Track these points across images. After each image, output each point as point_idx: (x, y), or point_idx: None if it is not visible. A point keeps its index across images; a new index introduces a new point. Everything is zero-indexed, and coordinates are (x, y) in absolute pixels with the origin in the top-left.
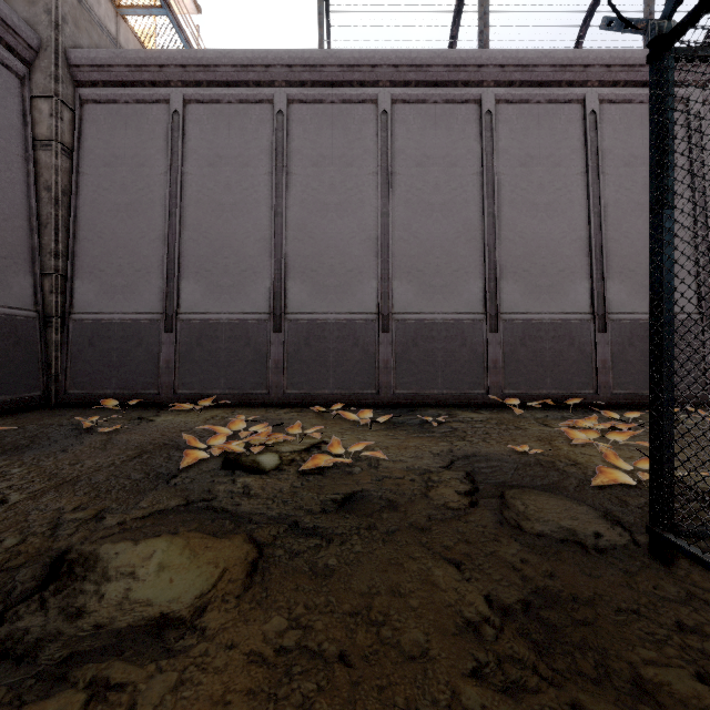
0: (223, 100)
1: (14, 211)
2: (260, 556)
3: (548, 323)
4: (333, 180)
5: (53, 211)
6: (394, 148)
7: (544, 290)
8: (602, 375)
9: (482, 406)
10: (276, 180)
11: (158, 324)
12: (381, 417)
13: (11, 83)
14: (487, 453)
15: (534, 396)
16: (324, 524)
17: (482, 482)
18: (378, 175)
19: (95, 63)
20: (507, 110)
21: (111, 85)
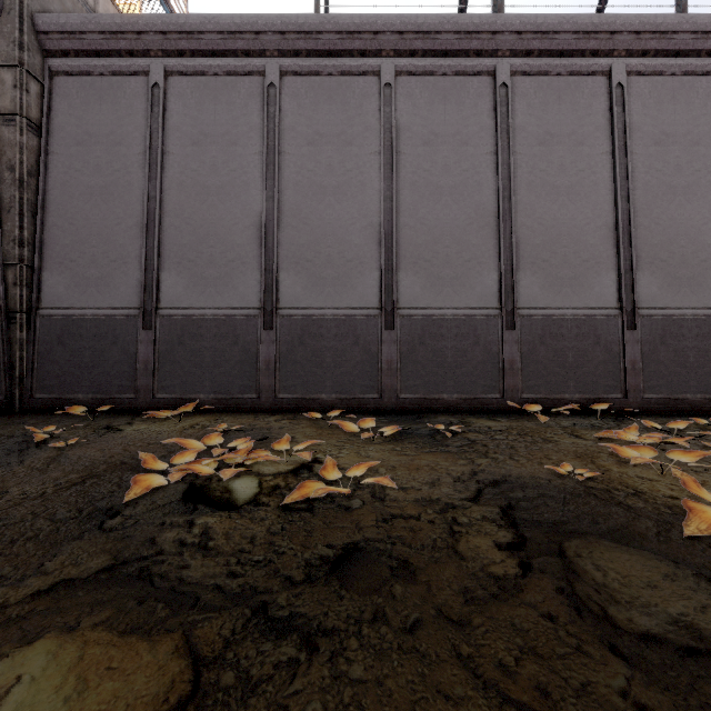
0: (209, 72)
1: None
2: (192, 692)
3: (571, 319)
4: (331, 160)
5: (17, 193)
6: (398, 124)
7: (565, 282)
8: (632, 377)
9: (497, 412)
10: (268, 160)
11: (135, 320)
12: (385, 427)
13: None
14: (520, 476)
15: (555, 401)
16: (306, 610)
17: (526, 525)
18: (381, 155)
19: (66, 30)
20: (524, 83)
21: (84, 55)
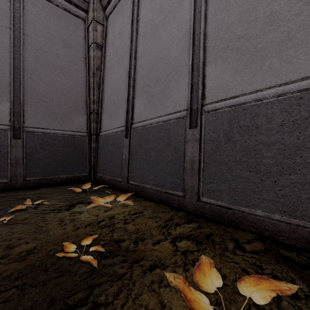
0: None
1: (78, 84)
2: None
3: None
4: None
5: (92, 80)
6: None
7: None
8: None
9: None
10: None
11: (123, 133)
12: None
13: (79, 24)
14: None
15: None
16: None
17: None
18: None
19: None
20: None
21: None
